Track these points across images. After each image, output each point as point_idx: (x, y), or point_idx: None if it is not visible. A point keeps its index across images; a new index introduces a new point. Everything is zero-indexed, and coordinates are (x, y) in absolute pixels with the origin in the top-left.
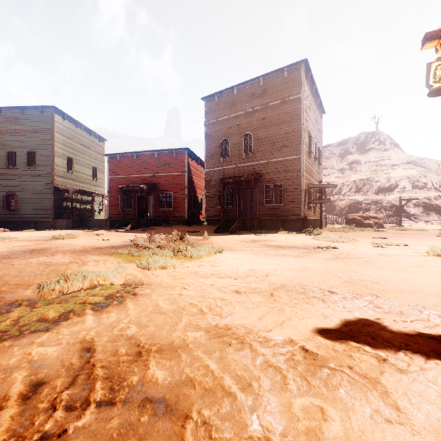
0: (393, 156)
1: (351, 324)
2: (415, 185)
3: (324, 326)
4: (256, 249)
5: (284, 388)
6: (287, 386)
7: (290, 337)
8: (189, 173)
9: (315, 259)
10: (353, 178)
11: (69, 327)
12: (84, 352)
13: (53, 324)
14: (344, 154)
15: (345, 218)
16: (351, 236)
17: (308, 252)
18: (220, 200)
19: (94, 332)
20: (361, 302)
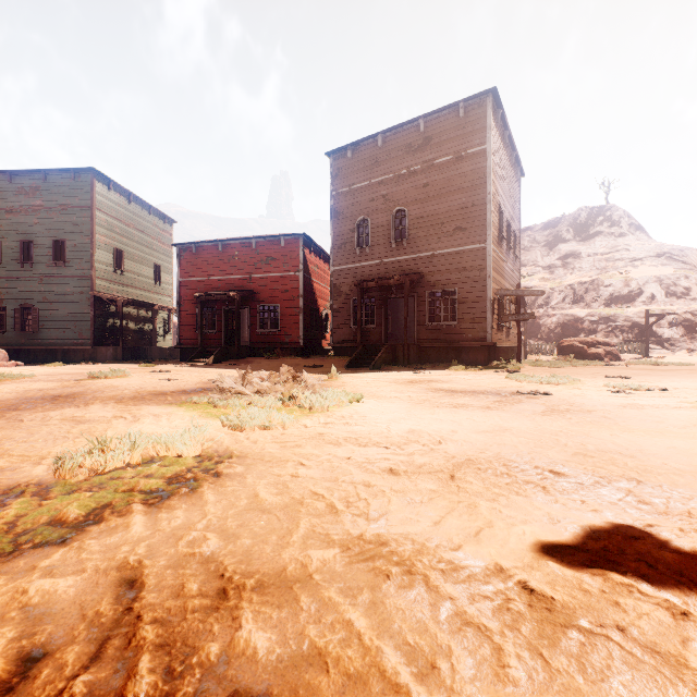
0: (633, 244)
1: (603, 537)
2: (670, 291)
3: (554, 540)
4: (417, 396)
5: (501, 677)
6: (507, 671)
7: (497, 563)
8: (305, 274)
9: (516, 413)
10: (569, 281)
11: (101, 537)
12: (123, 588)
13: (74, 530)
14: (554, 241)
15: (557, 344)
16: (570, 373)
17: (503, 401)
18: (356, 316)
19: (144, 547)
20: (611, 492)
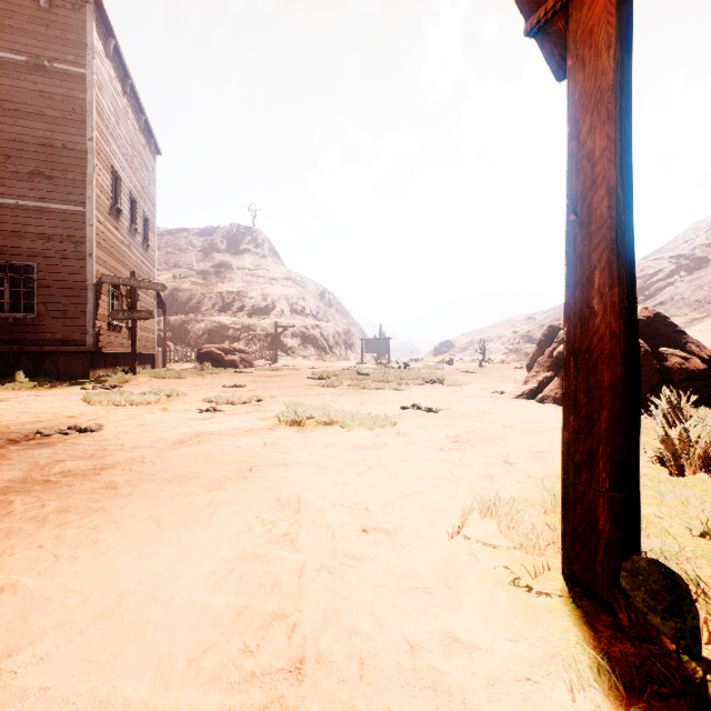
0: (272, 266)
1: None
2: (294, 308)
3: None
4: None
5: None
6: None
7: None
8: None
9: None
10: (220, 289)
11: None
12: None
13: None
14: (210, 249)
15: (197, 351)
16: (188, 385)
17: None
18: None
19: None
20: None
